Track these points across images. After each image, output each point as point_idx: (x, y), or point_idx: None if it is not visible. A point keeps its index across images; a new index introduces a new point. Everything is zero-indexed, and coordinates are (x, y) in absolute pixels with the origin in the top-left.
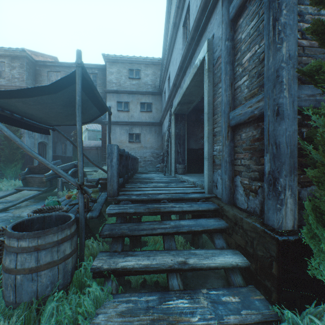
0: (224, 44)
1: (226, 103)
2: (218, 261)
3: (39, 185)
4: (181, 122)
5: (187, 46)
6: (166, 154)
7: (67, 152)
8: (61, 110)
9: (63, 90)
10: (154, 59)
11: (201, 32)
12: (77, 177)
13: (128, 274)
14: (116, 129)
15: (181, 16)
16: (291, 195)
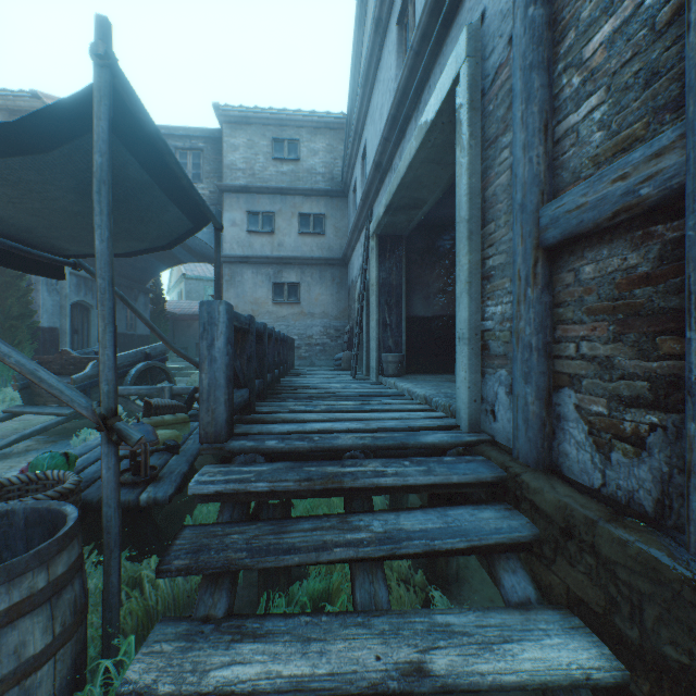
0: (521, 19)
1: (528, 183)
2: (524, 664)
3: (60, 402)
4: (393, 254)
5: (409, 60)
6: (358, 328)
7: (138, 326)
8: (78, 211)
9: (68, 144)
10: (329, 117)
11: (449, 17)
12: (153, 382)
13: None
14: (245, 274)
15: (394, 0)
16: None
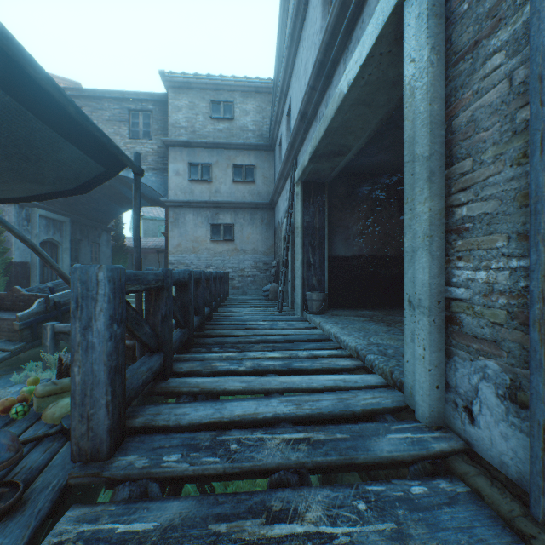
0: None
1: None
2: None
3: (10, 336)
4: (316, 199)
5: None
6: (284, 267)
7: (101, 259)
8: None
9: None
10: (259, 82)
11: None
12: None
13: None
14: (187, 216)
15: None
16: None
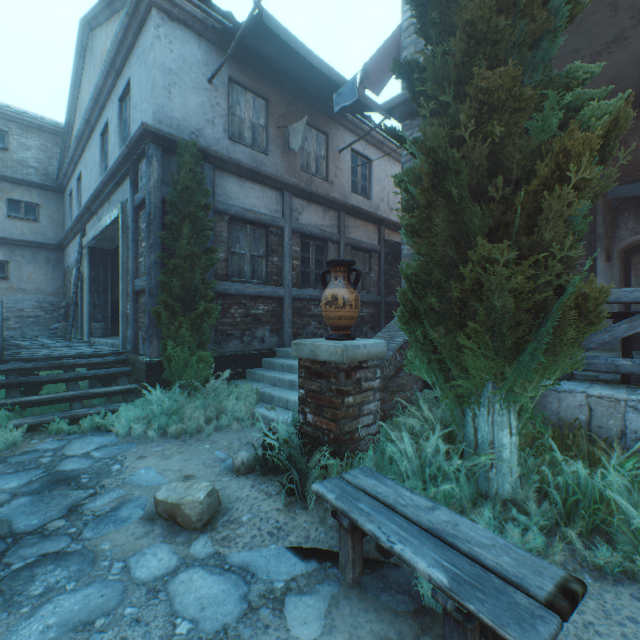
0: (131, 223)
1: (132, 272)
2: (115, 388)
3: None
4: (102, 260)
5: (103, 183)
6: (74, 306)
7: None
8: None
9: None
10: (45, 122)
11: (119, 183)
12: None
13: (33, 407)
14: None
15: (99, 120)
16: (157, 338)
